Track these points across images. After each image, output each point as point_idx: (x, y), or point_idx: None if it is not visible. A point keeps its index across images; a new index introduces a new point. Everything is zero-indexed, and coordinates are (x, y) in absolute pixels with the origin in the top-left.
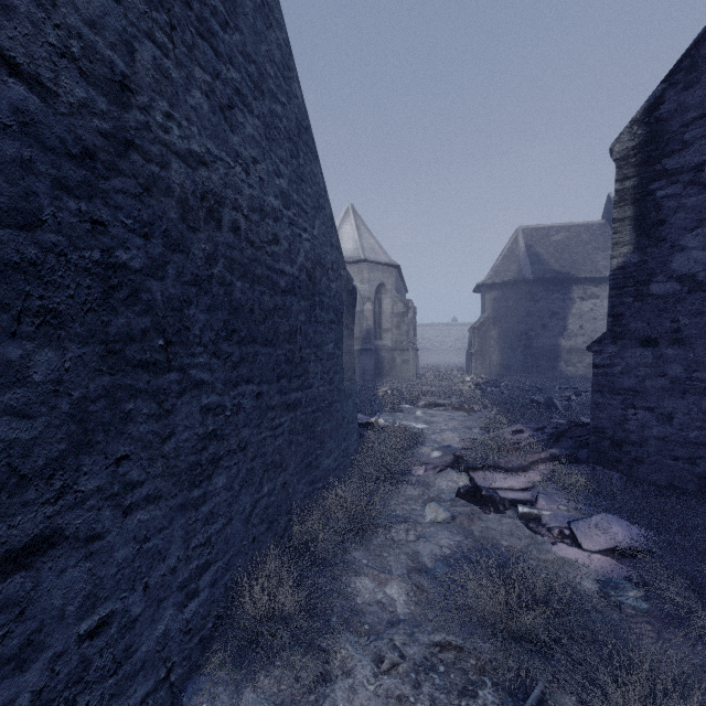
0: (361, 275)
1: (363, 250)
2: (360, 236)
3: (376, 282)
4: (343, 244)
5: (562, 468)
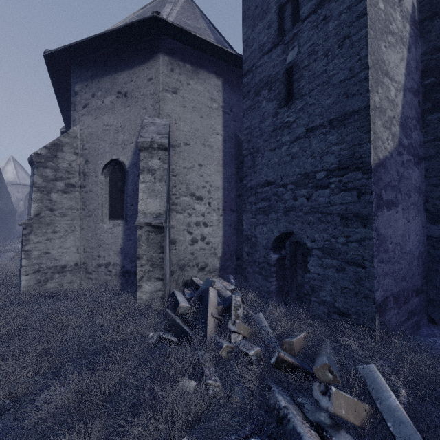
0: (18, 189)
1: (19, 179)
2: (17, 172)
3: (26, 193)
4: (7, 175)
5: None
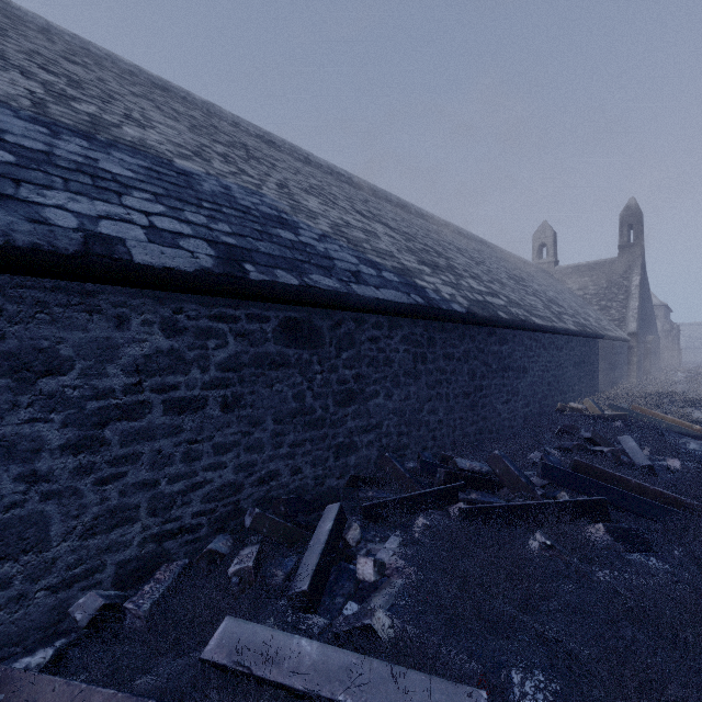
0: None
1: None
2: None
3: None
4: None
5: None
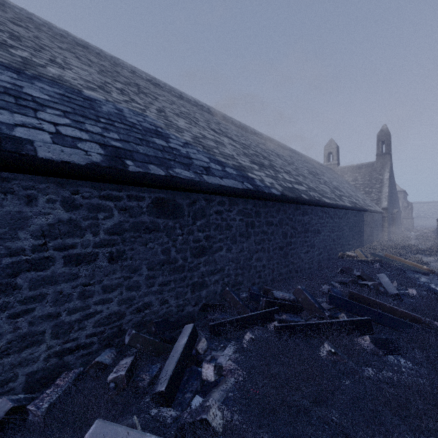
0: None
1: None
2: None
3: None
4: None
5: (433, 233)
